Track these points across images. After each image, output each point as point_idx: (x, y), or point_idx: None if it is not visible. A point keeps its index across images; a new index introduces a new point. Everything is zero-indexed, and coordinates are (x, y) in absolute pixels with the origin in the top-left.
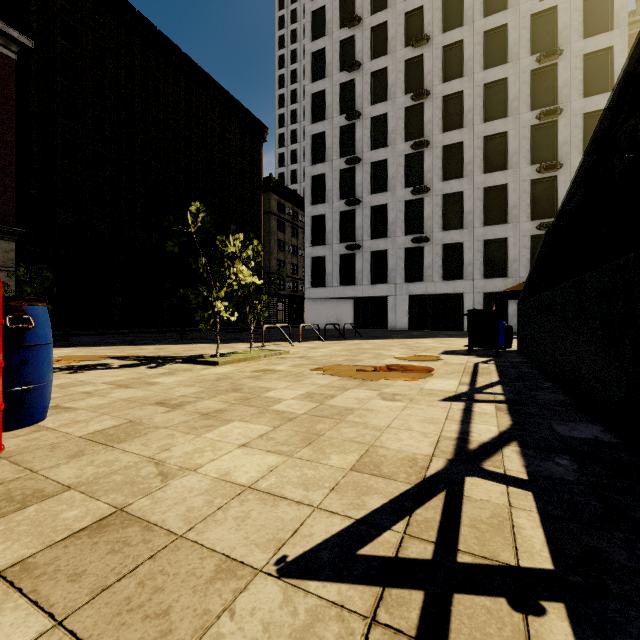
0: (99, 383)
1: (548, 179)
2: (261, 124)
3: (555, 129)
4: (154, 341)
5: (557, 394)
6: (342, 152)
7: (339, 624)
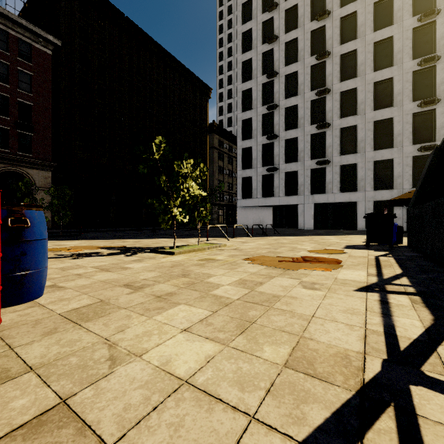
0: (89, 267)
1: (427, 112)
2: (207, 86)
3: (433, 72)
4: (134, 236)
5: None
6: (264, 101)
7: None
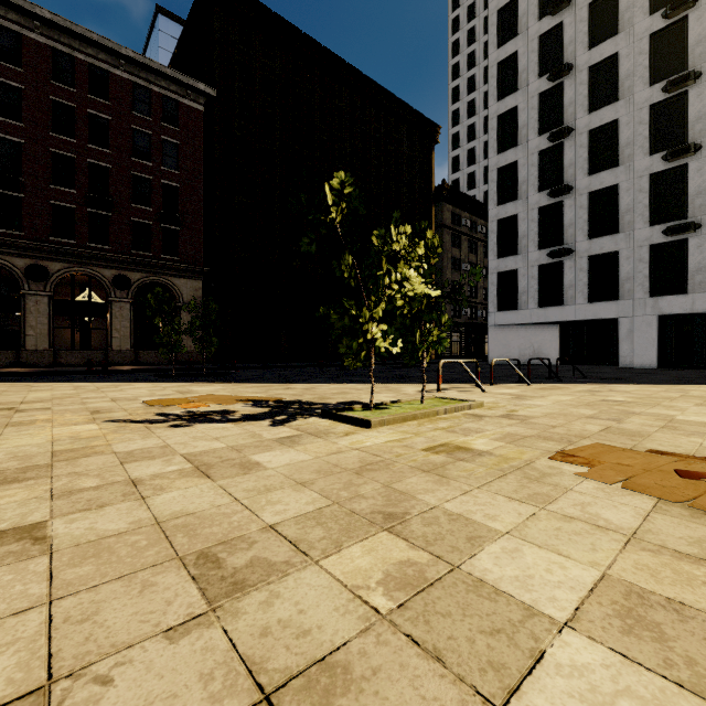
0: (179, 455)
1: None
2: (432, 124)
3: None
4: (309, 377)
5: None
6: (542, 127)
7: None
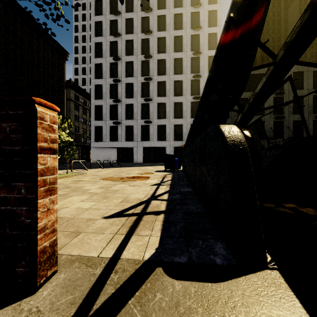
0: None
1: (197, 102)
2: (64, 50)
3: (199, 83)
4: None
5: (186, 182)
6: (111, 75)
7: (119, 221)
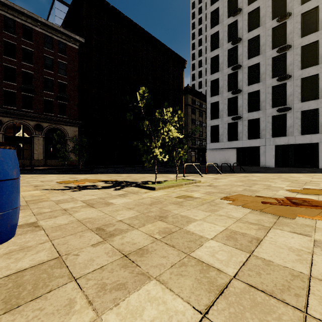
0: (79, 201)
1: None
2: (183, 59)
3: None
4: (128, 171)
5: None
6: (229, 64)
7: None
